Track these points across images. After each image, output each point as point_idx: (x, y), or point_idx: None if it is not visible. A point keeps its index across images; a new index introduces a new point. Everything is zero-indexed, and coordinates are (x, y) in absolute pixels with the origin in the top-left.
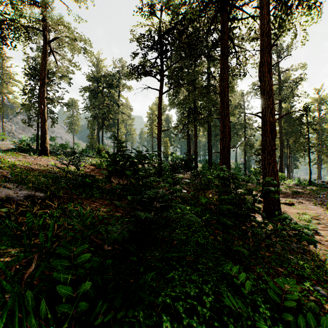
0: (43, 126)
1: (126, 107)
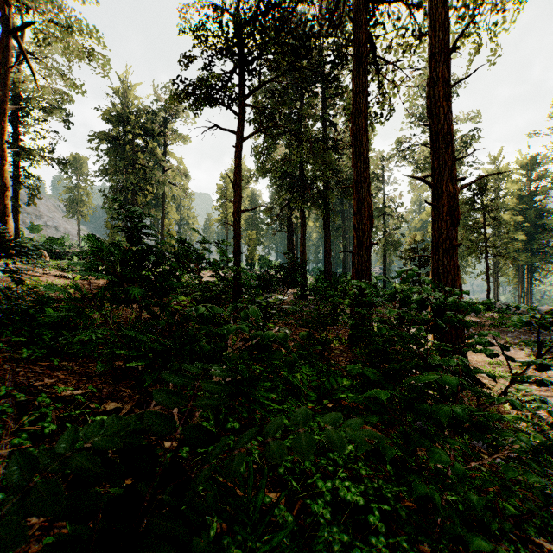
0: (2, 199)
1: (178, 173)
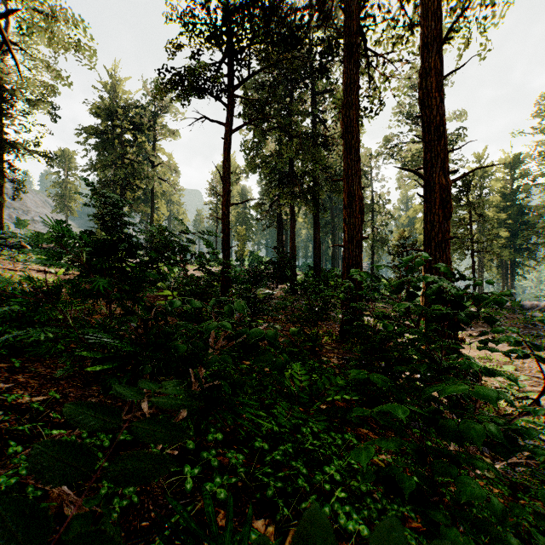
0: None
1: (168, 168)
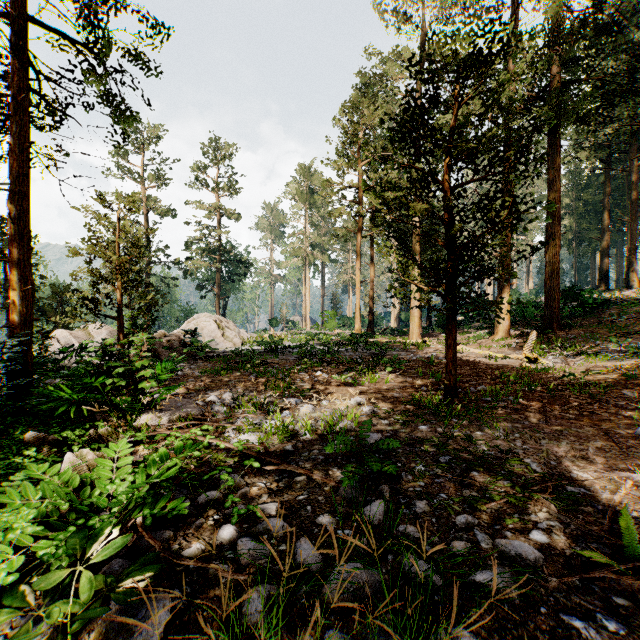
0: None
1: None
